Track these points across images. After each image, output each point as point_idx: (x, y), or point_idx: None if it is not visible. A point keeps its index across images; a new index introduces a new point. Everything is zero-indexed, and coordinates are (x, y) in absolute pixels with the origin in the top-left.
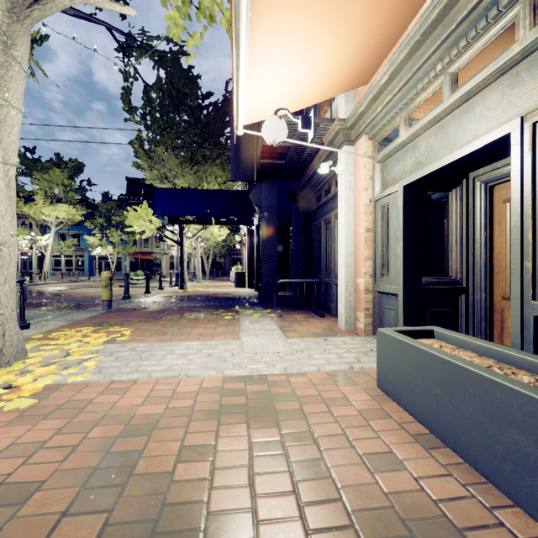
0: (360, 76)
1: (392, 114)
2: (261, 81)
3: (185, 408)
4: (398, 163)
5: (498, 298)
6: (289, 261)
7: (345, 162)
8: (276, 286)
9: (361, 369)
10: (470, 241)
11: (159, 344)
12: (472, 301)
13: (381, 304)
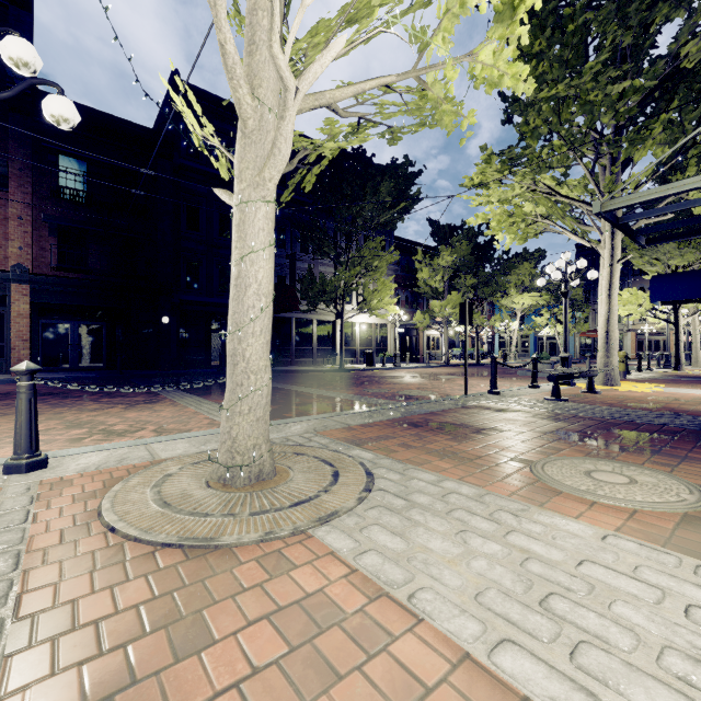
0: None
1: None
2: None
3: None
4: None
5: None
6: None
7: None
8: None
9: None
10: None
11: (690, 389)
12: None
13: None
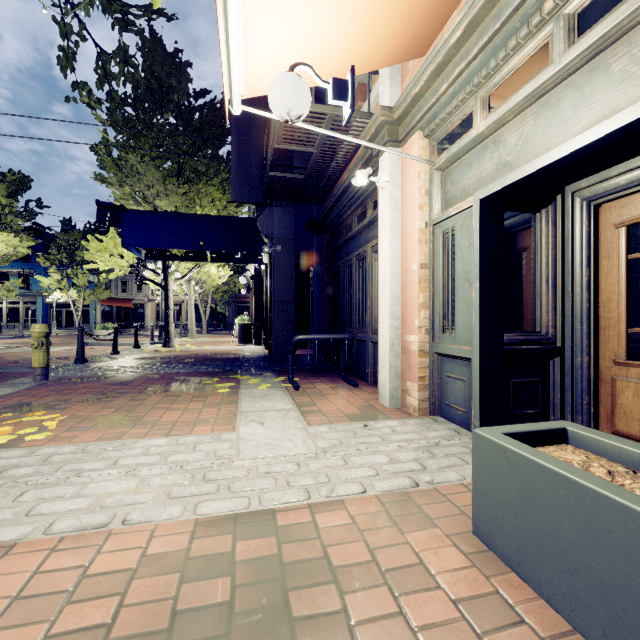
0: (415, 39)
1: (464, 94)
2: (268, 9)
3: (94, 624)
4: (470, 168)
5: (606, 362)
6: (309, 310)
7: (389, 171)
8: (293, 344)
9: (431, 486)
10: (566, 282)
11: (98, 445)
12: (570, 367)
13: (442, 372)
